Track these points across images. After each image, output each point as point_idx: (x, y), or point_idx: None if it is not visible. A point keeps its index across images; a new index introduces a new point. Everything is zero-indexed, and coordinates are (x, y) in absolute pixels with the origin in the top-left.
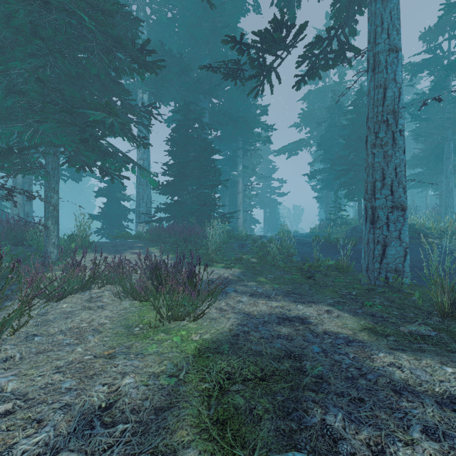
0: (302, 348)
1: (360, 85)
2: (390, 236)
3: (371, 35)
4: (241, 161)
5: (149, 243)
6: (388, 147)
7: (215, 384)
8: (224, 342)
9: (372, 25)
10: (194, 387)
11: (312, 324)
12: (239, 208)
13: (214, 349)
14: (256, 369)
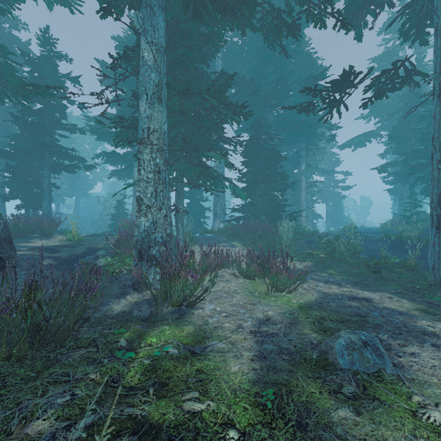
0: (366, 312)
1: None
2: None
3: (437, 66)
4: (304, 160)
5: (229, 238)
6: None
7: (315, 319)
8: (314, 304)
9: (437, 57)
10: (304, 319)
11: (375, 302)
12: (302, 205)
13: (309, 307)
14: (337, 317)
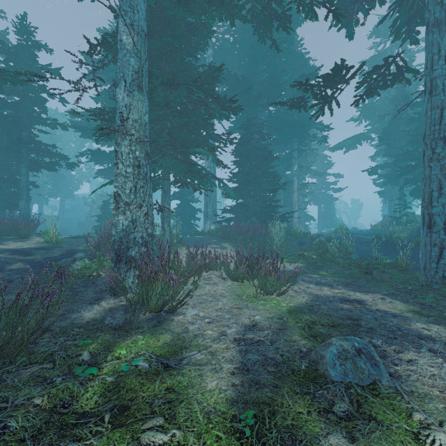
0: (359, 315)
1: None
2: None
3: (428, 62)
4: (296, 161)
5: (220, 239)
6: (445, 161)
7: (305, 324)
8: (304, 308)
9: (429, 53)
10: (293, 324)
11: (367, 304)
12: (294, 206)
13: (299, 310)
14: (329, 321)
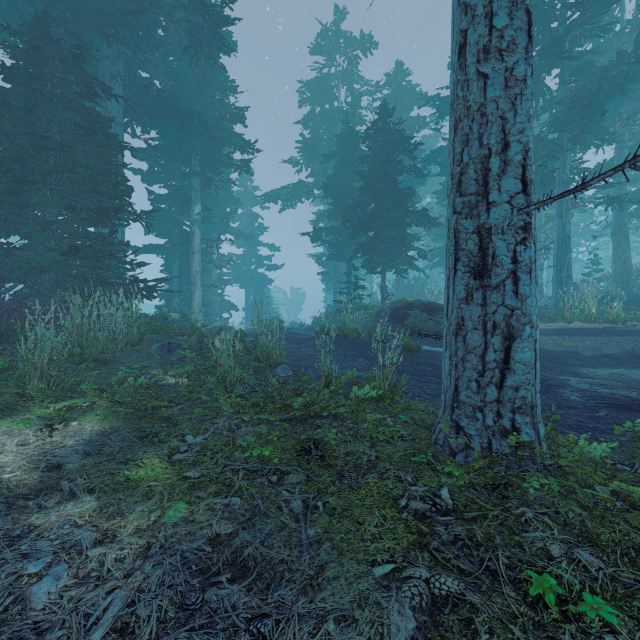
0: None
1: (384, 100)
2: (521, 310)
3: None
4: (198, 197)
5: None
6: (520, 57)
7: None
8: None
9: None
10: None
11: None
12: (195, 280)
13: None
14: None
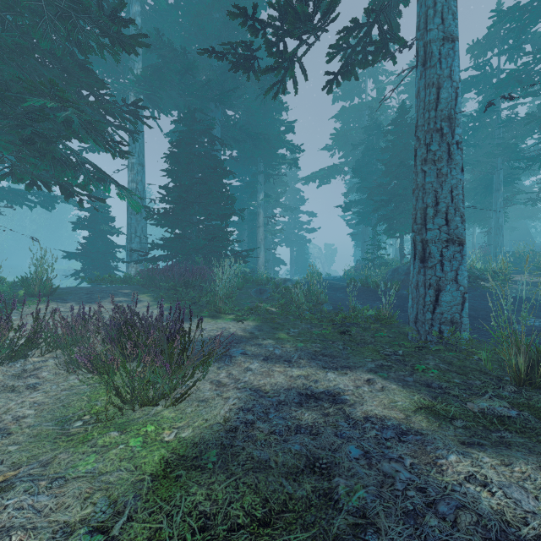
0: (333, 450)
1: (402, 101)
2: (444, 277)
3: (421, 19)
4: (262, 188)
5: (139, 289)
6: (443, 164)
7: None
8: (212, 444)
9: (422, 6)
10: None
11: (347, 404)
12: (260, 245)
13: (193, 460)
14: (256, 501)
